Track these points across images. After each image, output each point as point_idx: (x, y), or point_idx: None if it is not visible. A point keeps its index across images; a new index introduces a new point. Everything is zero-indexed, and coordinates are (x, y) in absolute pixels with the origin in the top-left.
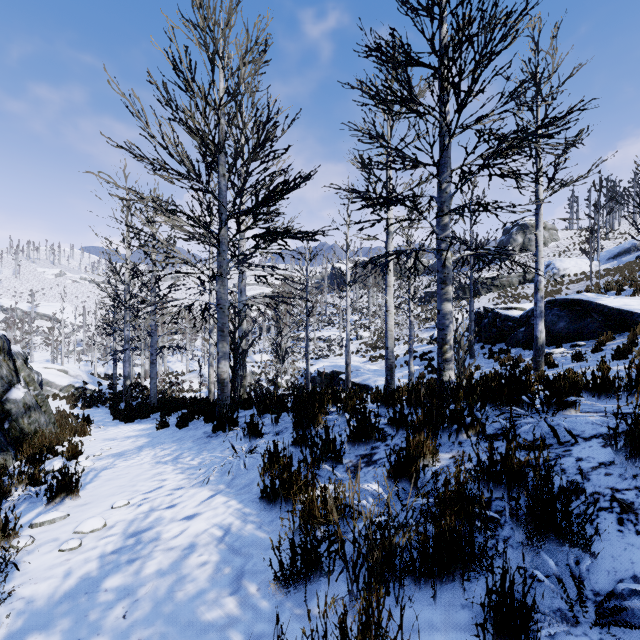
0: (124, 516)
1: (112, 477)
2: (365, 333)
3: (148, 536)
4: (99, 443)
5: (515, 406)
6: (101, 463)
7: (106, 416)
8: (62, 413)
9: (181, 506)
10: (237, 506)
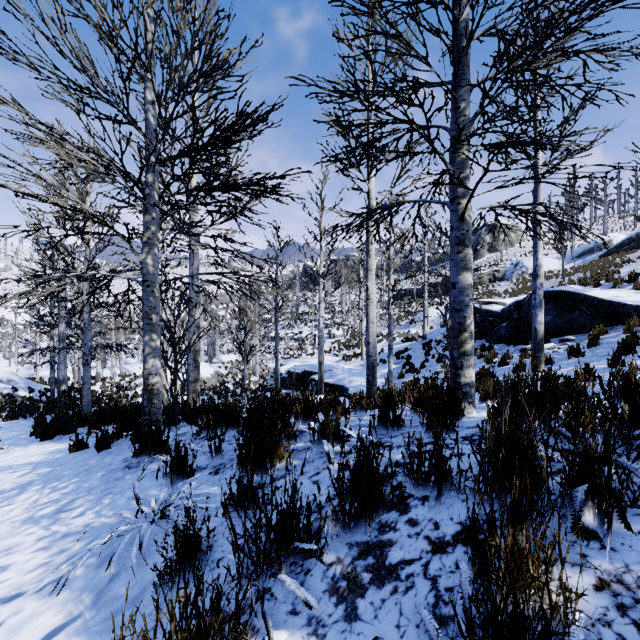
0: None
1: None
2: (338, 331)
3: None
4: None
5: None
6: None
7: (26, 430)
8: None
9: None
10: None
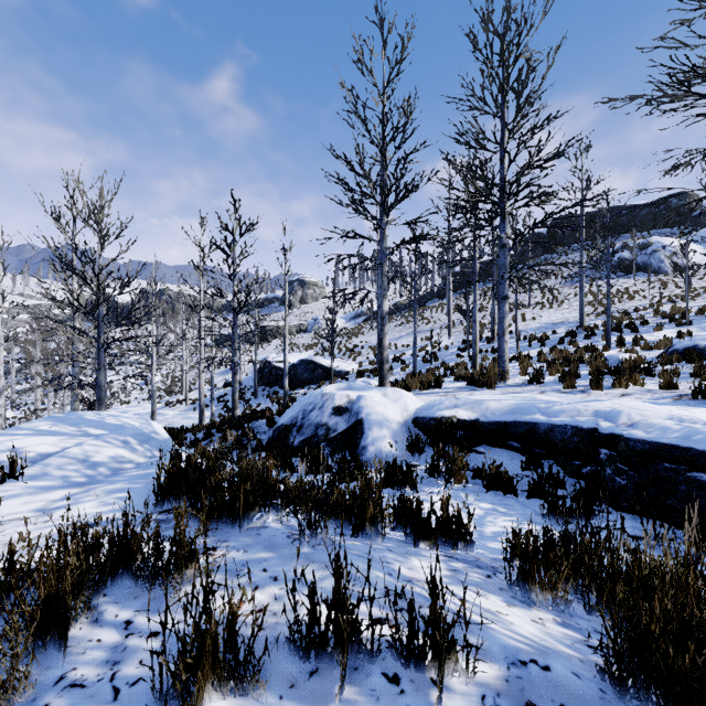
0: None
1: None
2: (157, 377)
3: None
4: None
5: (254, 419)
6: None
7: None
8: None
9: None
10: None
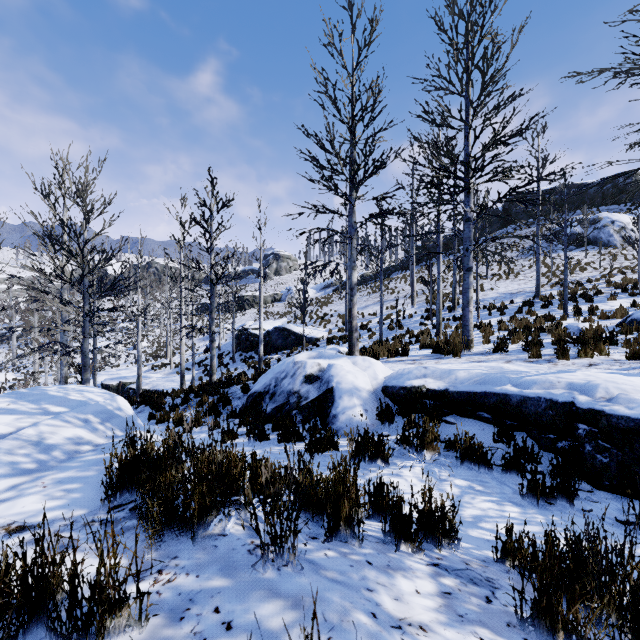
0: None
1: None
2: (144, 343)
3: None
4: None
5: (230, 385)
6: None
7: None
8: None
9: None
10: None
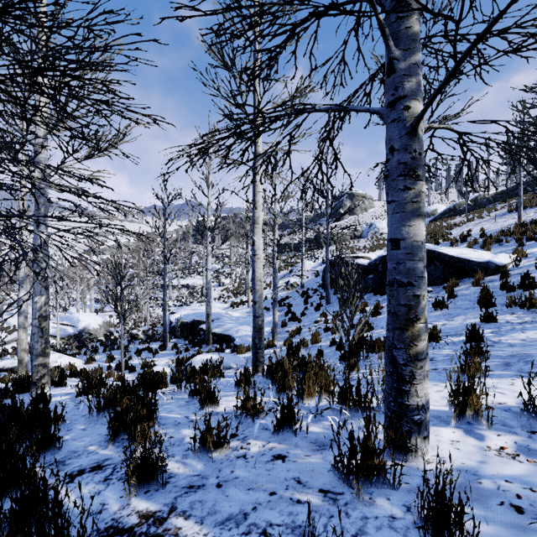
0: None
1: None
2: (227, 280)
3: None
4: None
5: None
6: None
7: None
8: None
9: None
10: None
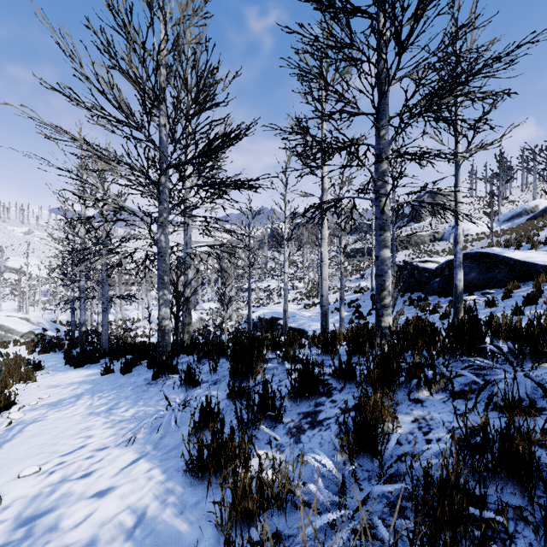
0: (27, 490)
1: (36, 433)
2: (300, 284)
3: (43, 524)
4: (41, 390)
5: (477, 356)
6: (32, 414)
7: (59, 361)
8: (18, 358)
9: (97, 475)
10: (159, 478)
